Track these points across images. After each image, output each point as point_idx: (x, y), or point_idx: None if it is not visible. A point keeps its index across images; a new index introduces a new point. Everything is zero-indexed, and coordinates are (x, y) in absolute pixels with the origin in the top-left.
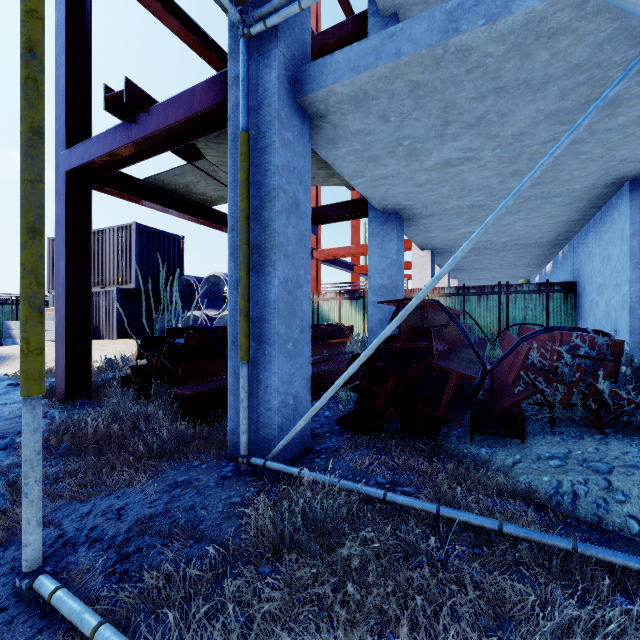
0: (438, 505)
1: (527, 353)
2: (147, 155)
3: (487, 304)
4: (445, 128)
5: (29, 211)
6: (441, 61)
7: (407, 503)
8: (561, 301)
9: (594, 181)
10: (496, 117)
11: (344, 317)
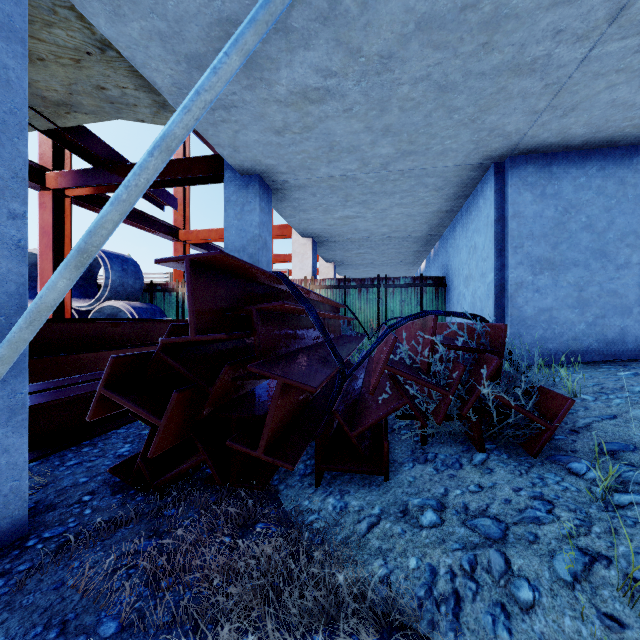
0: None
1: (392, 345)
2: None
3: (367, 297)
4: (288, 13)
5: None
6: None
7: None
8: (433, 295)
9: (464, 159)
10: (355, 7)
11: None
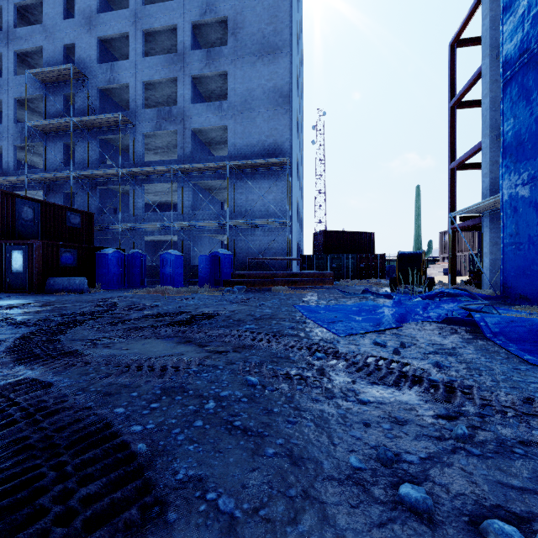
0: None
1: None
2: (469, 227)
3: None
4: None
5: (449, 256)
6: None
7: None
8: None
9: None
10: None
11: None
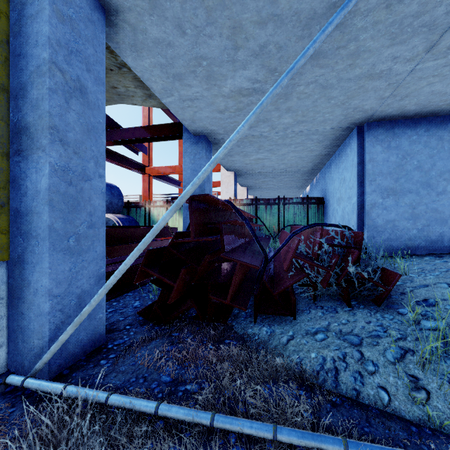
0: (213, 415)
1: (298, 244)
2: None
3: (271, 211)
4: (235, 53)
5: None
6: None
7: (180, 416)
8: (315, 210)
9: (337, 124)
10: (275, 49)
11: (170, 220)
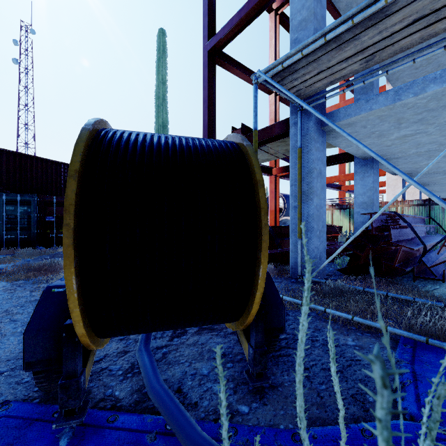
0: (387, 292)
1: None
2: None
3: None
4: (399, 125)
5: None
6: (392, 108)
7: (373, 291)
8: None
9: None
10: (431, 118)
11: (335, 221)
